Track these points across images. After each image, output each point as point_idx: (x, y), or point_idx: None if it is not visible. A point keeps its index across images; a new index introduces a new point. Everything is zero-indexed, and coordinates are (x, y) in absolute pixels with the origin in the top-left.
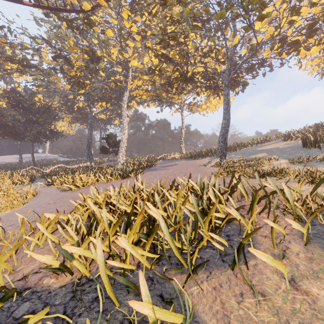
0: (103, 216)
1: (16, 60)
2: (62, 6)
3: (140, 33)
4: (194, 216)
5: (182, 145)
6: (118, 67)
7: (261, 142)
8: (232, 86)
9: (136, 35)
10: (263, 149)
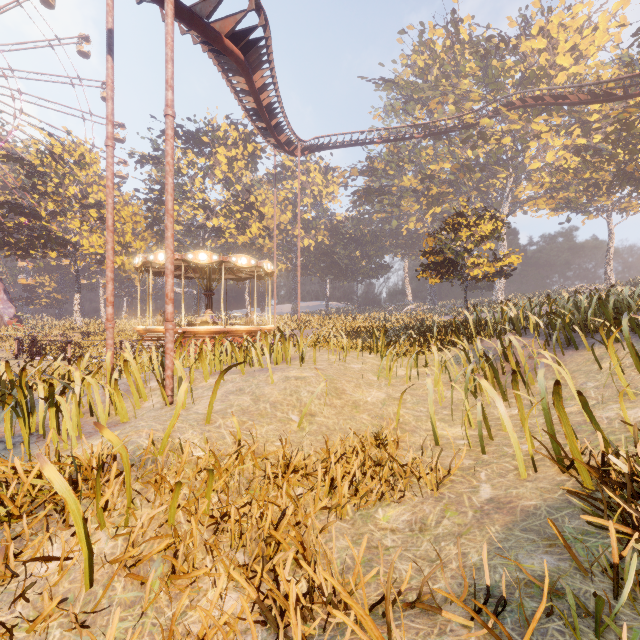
0: None
1: (371, 190)
2: (450, 127)
3: (550, 129)
4: None
5: (609, 269)
6: (501, 173)
7: None
8: None
9: (544, 133)
10: None
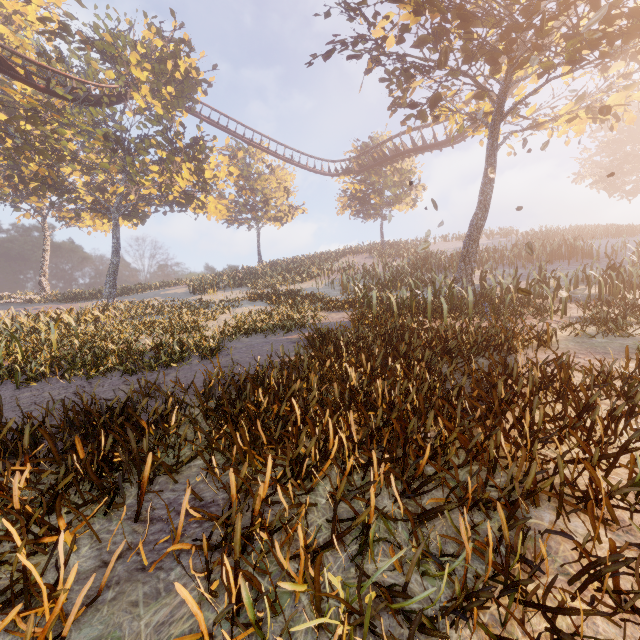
0: (22, 317)
1: None
2: None
3: None
4: (78, 313)
5: (45, 279)
6: None
7: (170, 285)
8: (127, 217)
9: None
10: (164, 293)
